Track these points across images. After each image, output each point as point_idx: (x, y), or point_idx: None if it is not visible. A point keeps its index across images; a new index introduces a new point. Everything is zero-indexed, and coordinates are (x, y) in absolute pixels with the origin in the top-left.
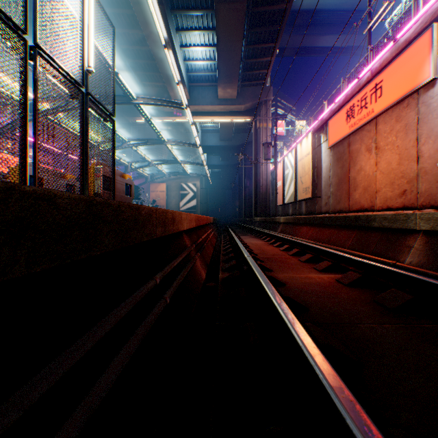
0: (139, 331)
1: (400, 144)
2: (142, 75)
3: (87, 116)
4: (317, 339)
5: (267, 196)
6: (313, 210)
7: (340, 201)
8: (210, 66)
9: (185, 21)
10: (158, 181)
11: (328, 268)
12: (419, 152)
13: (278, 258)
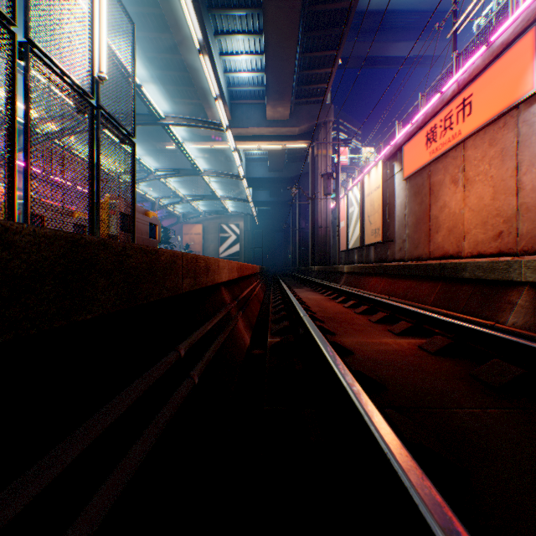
0: (150, 431)
1: (494, 174)
2: (173, 90)
3: (99, 136)
4: (403, 434)
5: (327, 239)
6: (384, 257)
7: (418, 246)
8: (256, 78)
9: (226, 23)
10: (192, 221)
11: (407, 331)
12: (520, 183)
13: (343, 317)
